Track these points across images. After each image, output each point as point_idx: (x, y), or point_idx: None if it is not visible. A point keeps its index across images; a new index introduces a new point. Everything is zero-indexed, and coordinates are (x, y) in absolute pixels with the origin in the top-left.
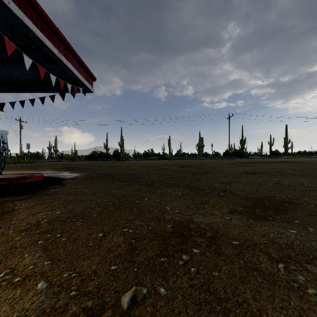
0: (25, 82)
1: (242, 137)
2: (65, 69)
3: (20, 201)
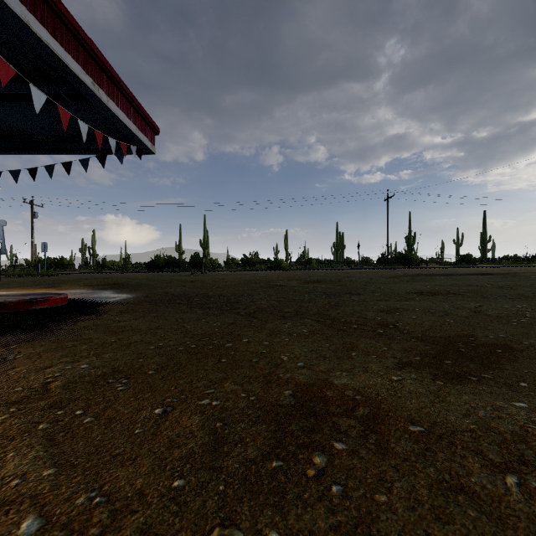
0: (36, 136)
1: (409, 232)
2: (105, 112)
3: (18, 345)
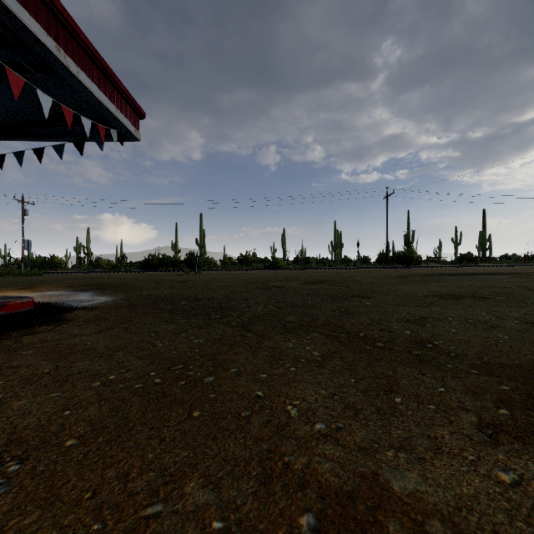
0: (5, 119)
1: (408, 230)
2: (76, 86)
3: None
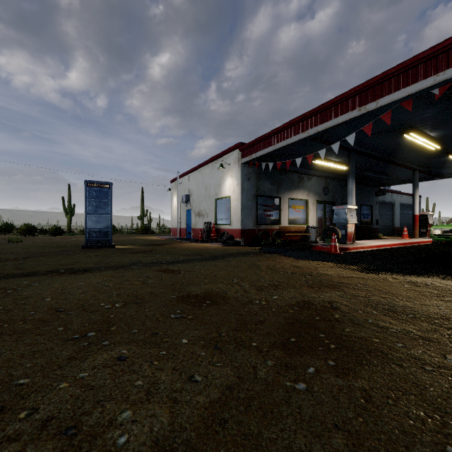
0: None
1: None
2: None
3: None
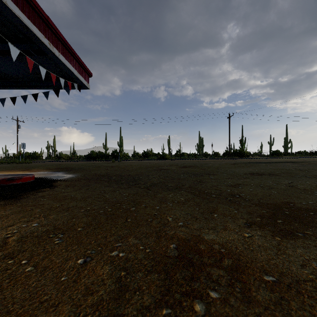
0: (16, 77)
1: (242, 137)
2: (58, 62)
3: None
